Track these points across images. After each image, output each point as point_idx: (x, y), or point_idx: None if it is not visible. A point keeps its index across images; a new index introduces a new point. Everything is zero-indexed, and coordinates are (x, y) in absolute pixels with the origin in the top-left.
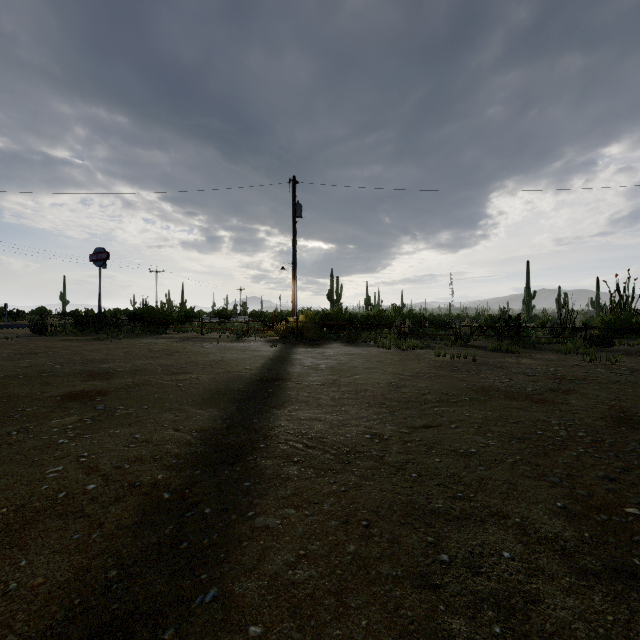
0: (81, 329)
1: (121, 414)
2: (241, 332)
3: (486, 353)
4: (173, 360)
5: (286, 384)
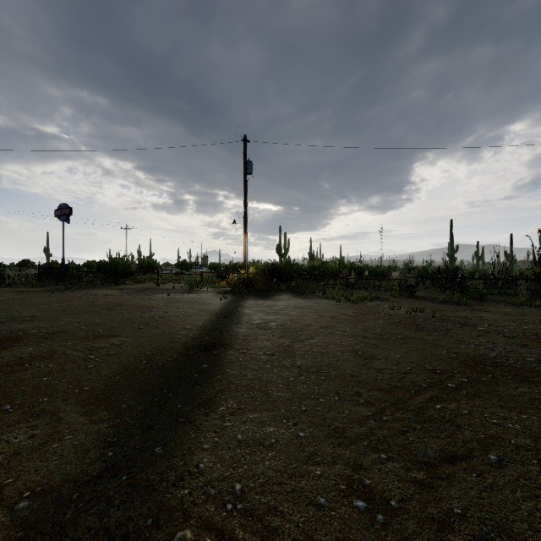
0: (43, 280)
1: None
2: (194, 283)
3: (437, 305)
4: (109, 317)
5: (227, 354)
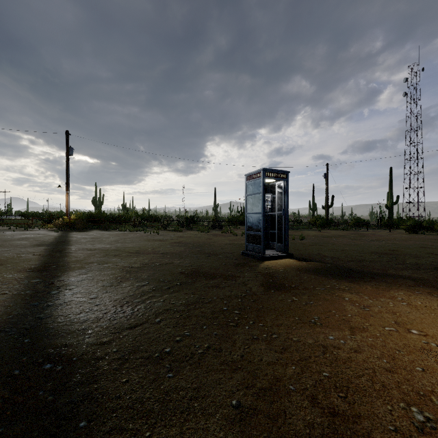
0: None
1: (3, 250)
2: (27, 225)
3: (169, 232)
4: None
5: (70, 242)
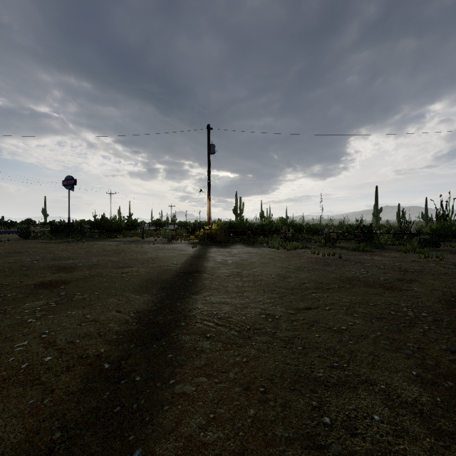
0: (55, 234)
1: (78, 299)
2: (171, 237)
3: (348, 252)
4: (120, 257)
5: (202, 275)
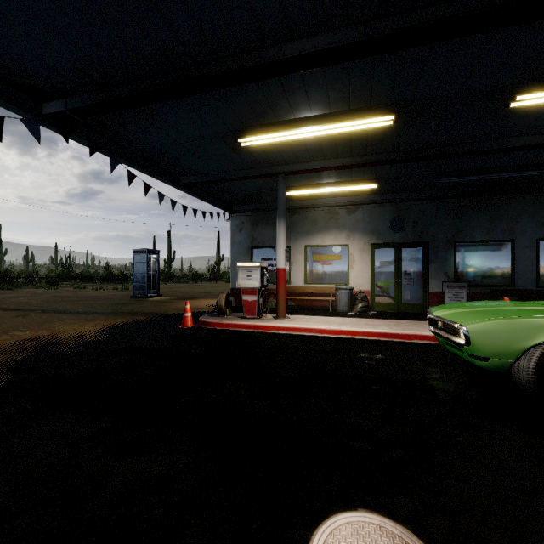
0: None
1: None
2: None
3: None
4: None
5: None
